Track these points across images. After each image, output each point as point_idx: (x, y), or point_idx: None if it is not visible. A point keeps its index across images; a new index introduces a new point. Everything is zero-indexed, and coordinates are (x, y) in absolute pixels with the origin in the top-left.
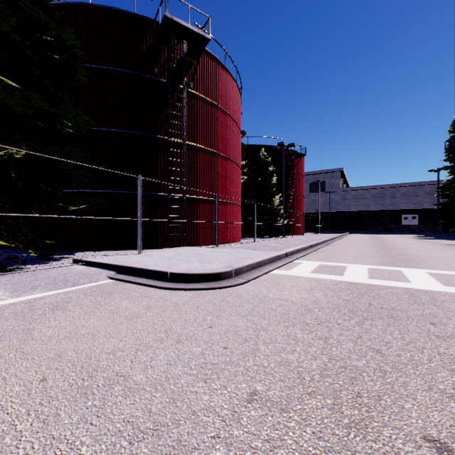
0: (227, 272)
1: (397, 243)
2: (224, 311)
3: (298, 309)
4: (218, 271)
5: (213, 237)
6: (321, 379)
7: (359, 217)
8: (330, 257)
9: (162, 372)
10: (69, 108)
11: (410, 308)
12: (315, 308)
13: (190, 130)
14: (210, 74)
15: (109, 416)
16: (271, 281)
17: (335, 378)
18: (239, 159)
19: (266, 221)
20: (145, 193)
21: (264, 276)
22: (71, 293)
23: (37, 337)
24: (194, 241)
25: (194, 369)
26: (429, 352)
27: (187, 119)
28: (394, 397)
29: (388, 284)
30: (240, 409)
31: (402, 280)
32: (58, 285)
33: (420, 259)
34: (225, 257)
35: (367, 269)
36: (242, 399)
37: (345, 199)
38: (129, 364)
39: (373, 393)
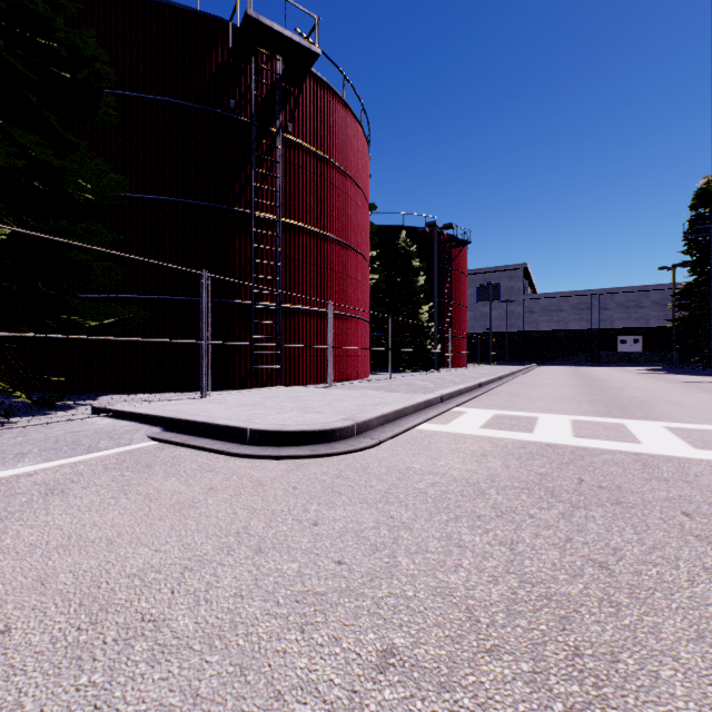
0: (345, 428)
1: (612, 380)
2: (339, 495)
3: (463, 491)
4: (331, 426)
5: (325, 370)
6: (509, 621)
7: (552, 339)
8: (510, 403)
9: (225, 611)
10: (86, 159)
11: (646, 486)
12: (491, 489)
13: (288, 200)
14: (320, 111)
15: (118, 706)
16: (417, 443)
17: (534, 619)
18: (366, 248)
19: (409, 346)
20: (214, 301)
21: (406, 435)
22: (82, 466)
23: (9, 546)
24: (294, 377)
25: (283, 605)
26: (689, 566)
27: (282, 181)
28: (639, 656)
29: (606, 447)
30: (364, 687)
31: (627, 439)
32: (62, 451)
33: (651, 406)
34: (343, 402)
35: (570, 421)
36: (369, 664)
37: (531, 312)
38: (167, 596)
39: (602, 648)
